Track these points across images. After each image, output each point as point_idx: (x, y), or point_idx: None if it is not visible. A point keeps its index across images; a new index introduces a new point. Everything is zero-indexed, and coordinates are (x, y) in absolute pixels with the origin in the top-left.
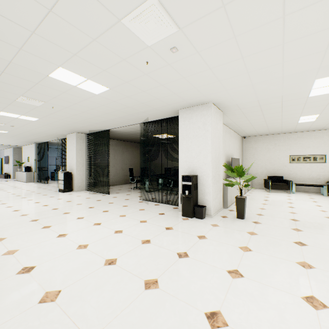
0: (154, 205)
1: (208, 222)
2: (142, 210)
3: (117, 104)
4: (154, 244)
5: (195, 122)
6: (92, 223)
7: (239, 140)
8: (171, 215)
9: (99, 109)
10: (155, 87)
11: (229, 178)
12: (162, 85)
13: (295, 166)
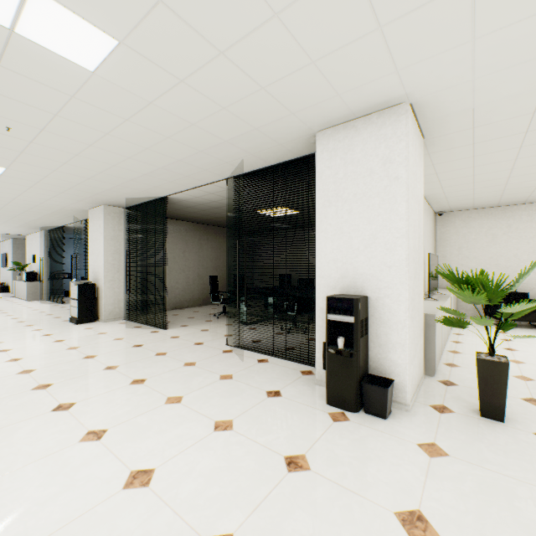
0: (256, 363)
1: (407, 435)
2: (226, 379)
3: (161, 113)
4: None
5: (359, 158)
6: (80, 432)
7: (431, 218)
8: (300, 400)
9: (123, 135)
10: (254, 29)
11: None
12: (275, 13)
13: None
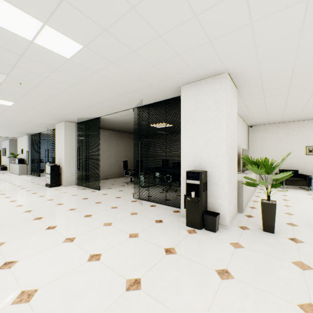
0: (149, 207)
1: (225, 239)
2: (134, 214)
3: (101, 76)
4: (147, 294)
5: (203, 100)
6: (62, 239)
7: (245, 129)
8: (172, 224)
9: (80, 87)
10: (149, 41)
11: (238, 173)
12: (159, 35)
13: (312, 158)
